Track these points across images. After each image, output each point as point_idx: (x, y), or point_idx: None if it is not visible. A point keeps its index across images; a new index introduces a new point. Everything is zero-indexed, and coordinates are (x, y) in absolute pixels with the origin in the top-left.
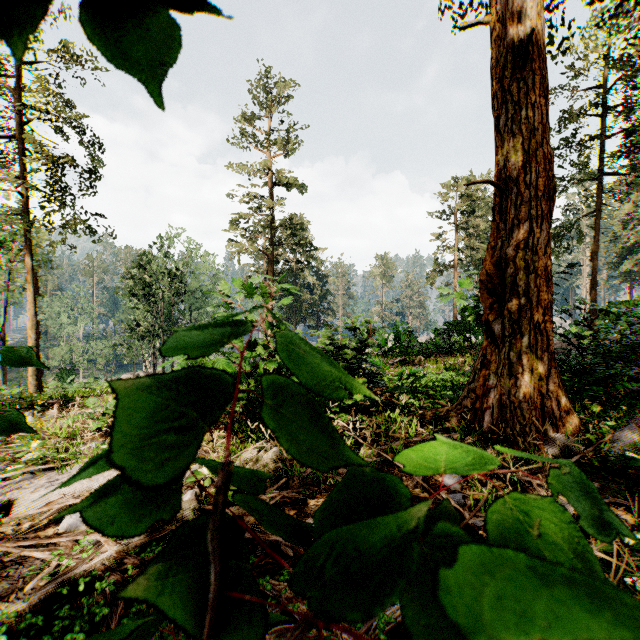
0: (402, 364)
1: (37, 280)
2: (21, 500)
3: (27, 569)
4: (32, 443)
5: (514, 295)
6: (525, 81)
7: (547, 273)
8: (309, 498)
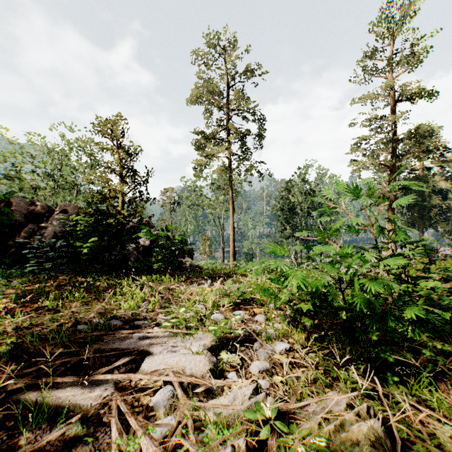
0: None
1: (233, 203)
2: (148, 357)
3: (108, 438)
4: (180, 309)
5: None
6: None
7: None
8: None
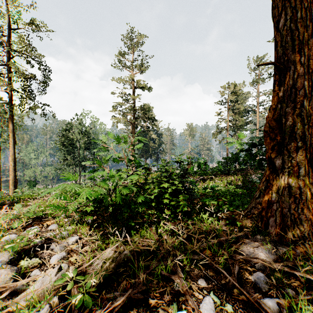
0: (203, 180)
1: (14, 136)
2: None
3: None
4: None
5: (292, 140)
6: None
7: None
8: (150, 297)
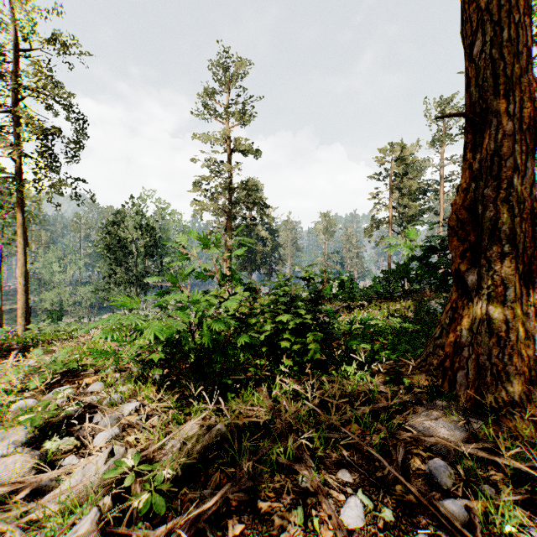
0: (347, 309)
1: (25, 234)
2: None
3: None
4: None
5: (494, 242)
6: None
7: (532, 217)
8: (260, 499)
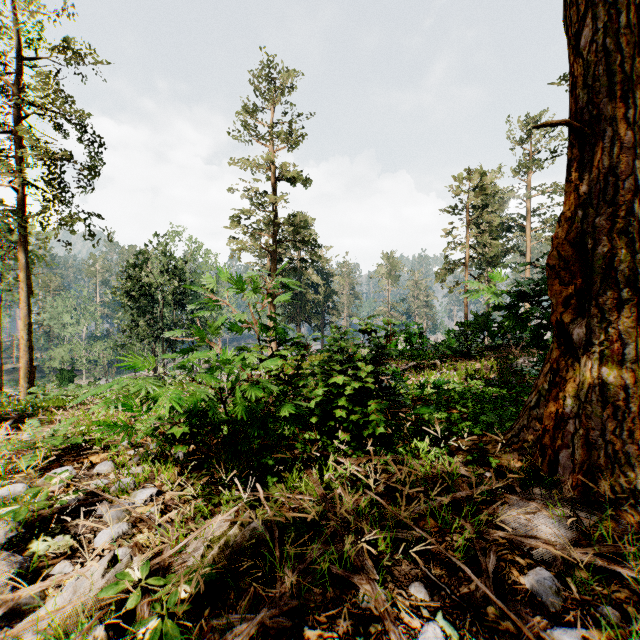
0: (416, 369)
1: (29, 278)
2: None
3: None
4: None
5: (609, 285)
6: None
7: None
8: (308, 624)
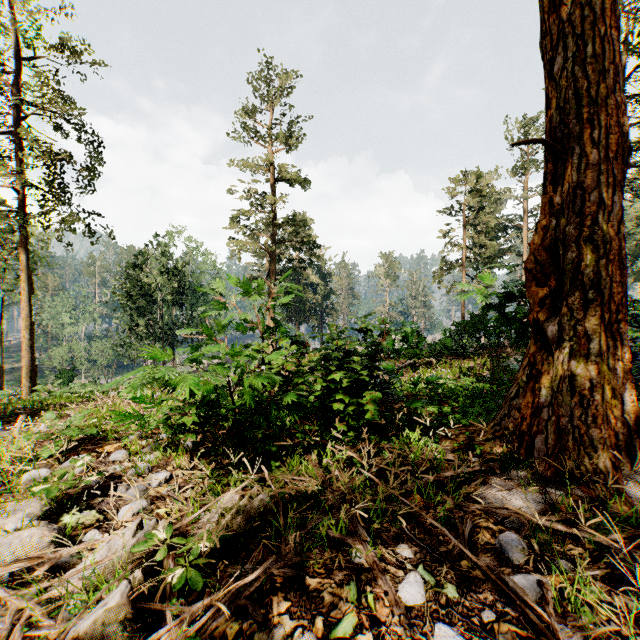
0: (412, 367)
1: (31, 279)
2: None
3: None
4: None
5: (577, 287)
6: (591, 8)
7: (620, 258)
8: (309, 575)
